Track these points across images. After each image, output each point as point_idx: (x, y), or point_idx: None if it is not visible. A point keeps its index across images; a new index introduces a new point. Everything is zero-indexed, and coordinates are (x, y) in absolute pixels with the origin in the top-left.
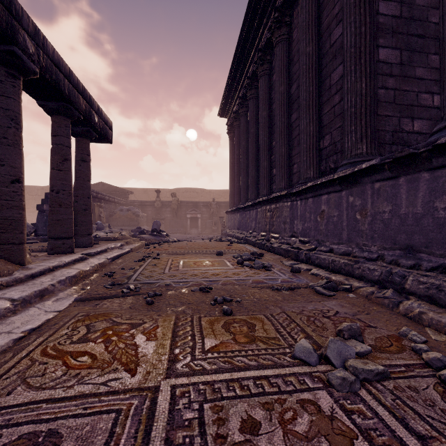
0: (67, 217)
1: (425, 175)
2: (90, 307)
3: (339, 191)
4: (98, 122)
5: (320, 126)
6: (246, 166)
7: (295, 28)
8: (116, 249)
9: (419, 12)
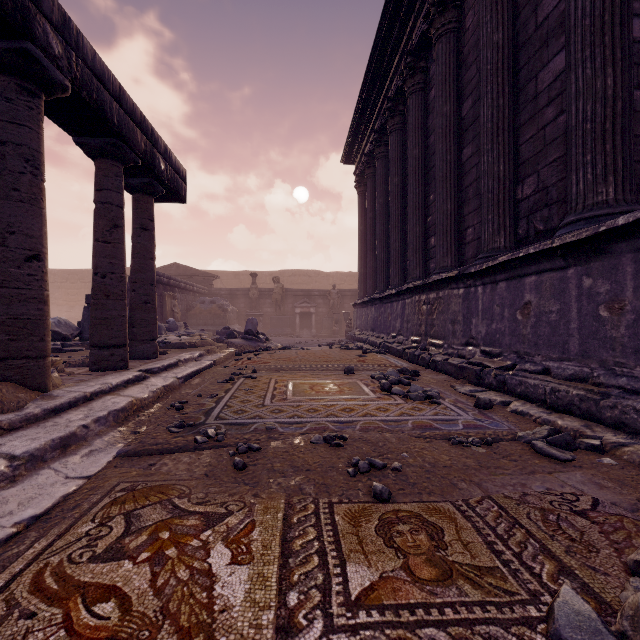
0: (118, 314)
1: None
2: (140, 471)
3: (560, 269)
4: (165, 171)
5: (517, 163)
6: (385, 235)
7: (470, 9)
8: (192, 361)
9: None
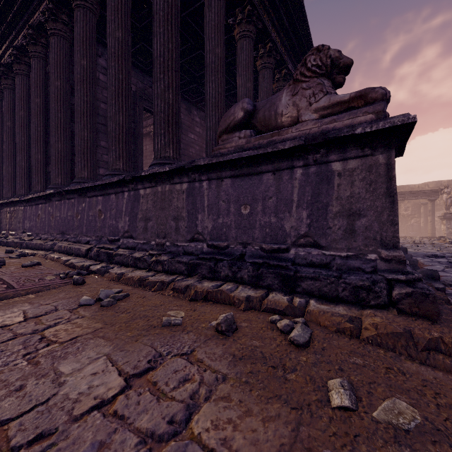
0: None
1: (67, 201)
2: None
3: (46, 203)
4: None
5: (47, 156)
6: None
7: None
8: None
9: (103, 112)
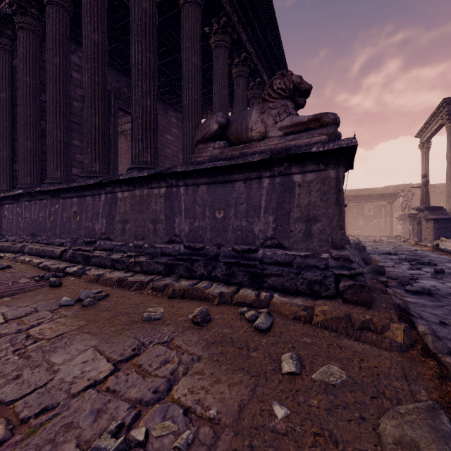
0: None
1: (38, 202)
2: None
3: (13, 204)
4: None
5: (14, 154)
6: None
7: None
8: None
9: (76, 110)
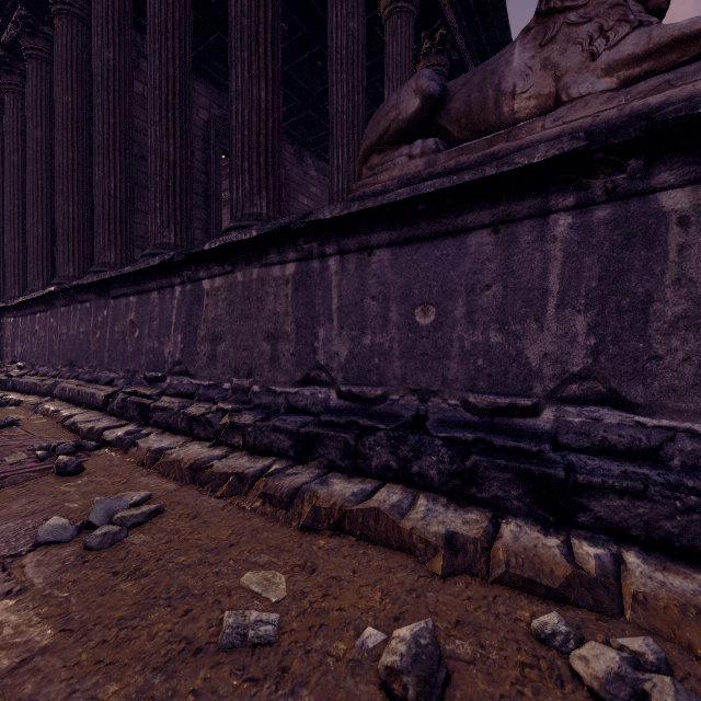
0: None
1: (79, 307)
2: None
3: (46, 311)
4: None
5: (55, 231)
6: None
7: None
8: None
9: None
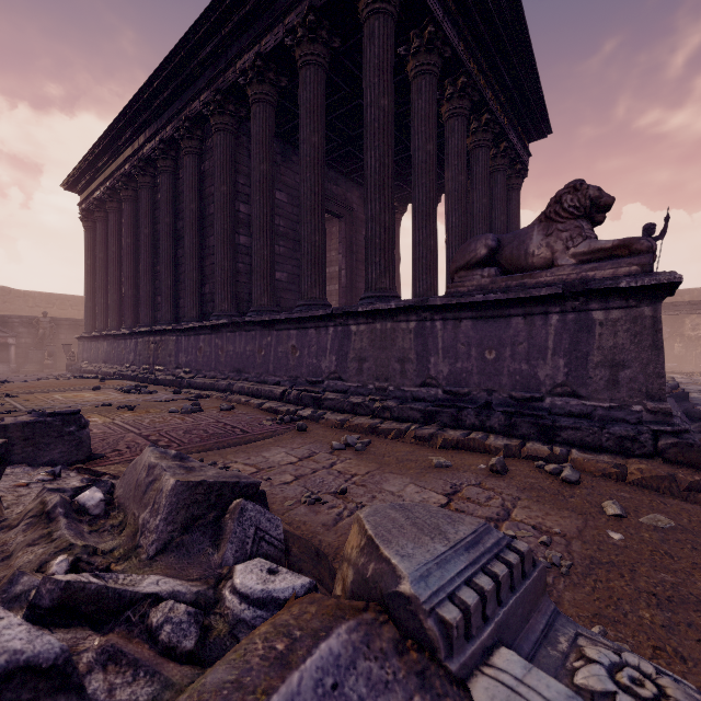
0: None
1: (244, 333)
2: None
3: (211, 334)
4: None
5: (203, 274)
6: (118, 280)
7: (182, 168)
8: None
9: None
